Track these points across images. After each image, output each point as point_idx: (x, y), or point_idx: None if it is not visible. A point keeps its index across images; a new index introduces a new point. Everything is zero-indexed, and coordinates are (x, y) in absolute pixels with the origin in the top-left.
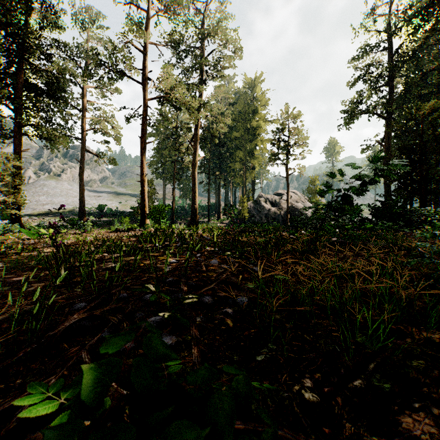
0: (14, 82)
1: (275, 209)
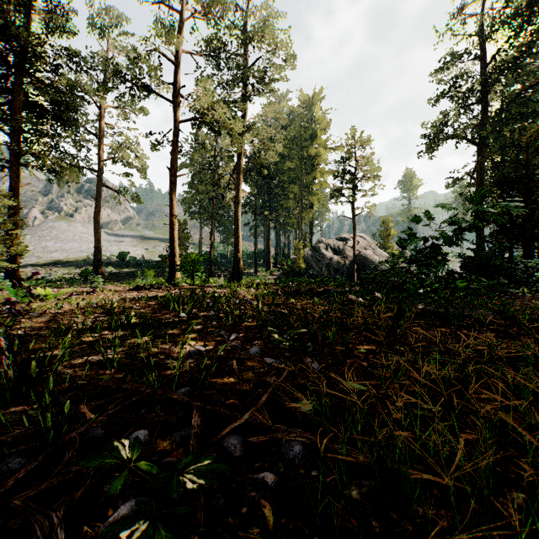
0: (9, 100)
1: (338, 258)
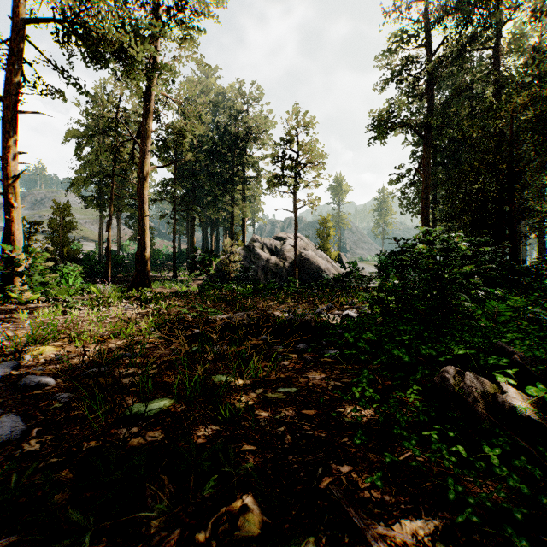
0: None
1: (276, 259)
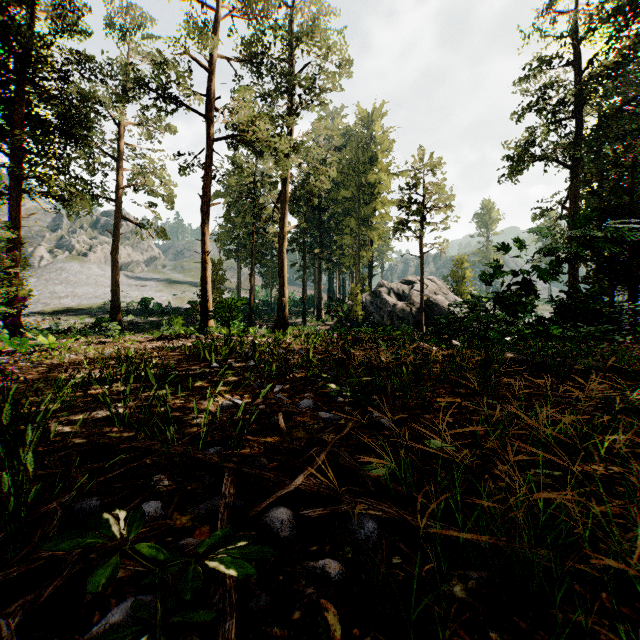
0: (9, 113)
1: (403, 304)
